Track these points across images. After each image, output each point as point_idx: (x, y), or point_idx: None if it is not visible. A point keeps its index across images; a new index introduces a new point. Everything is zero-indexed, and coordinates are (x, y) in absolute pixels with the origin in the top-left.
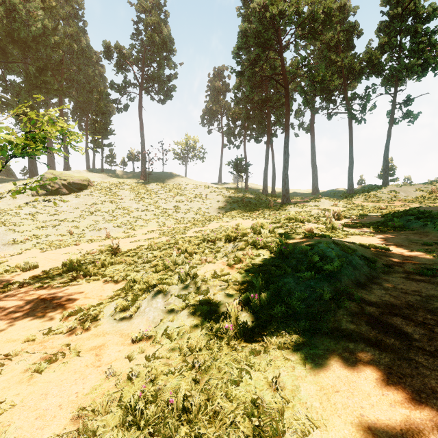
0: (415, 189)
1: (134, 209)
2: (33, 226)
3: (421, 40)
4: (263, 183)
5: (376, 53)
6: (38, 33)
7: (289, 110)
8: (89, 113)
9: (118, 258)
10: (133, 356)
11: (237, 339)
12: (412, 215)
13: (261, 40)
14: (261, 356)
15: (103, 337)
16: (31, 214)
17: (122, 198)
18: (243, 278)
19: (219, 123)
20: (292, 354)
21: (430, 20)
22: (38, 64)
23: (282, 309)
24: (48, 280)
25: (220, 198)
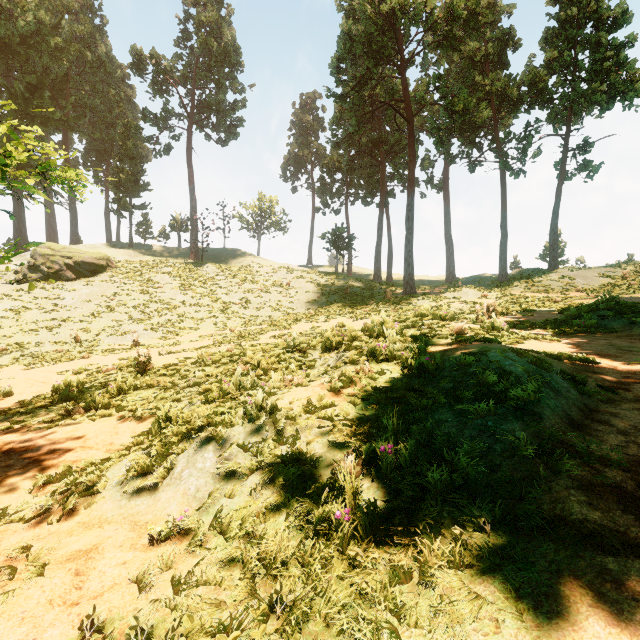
0: (597, 274)
1: (179, 303)
2: (16, 328)
3: (605, 56)
4: (375, 266)
5: (542, 73)
6: (29, 32)
7: (414, 155)
8: (110, 157)
9: (147, 378)
10: (147, 580)
11: (359, 540)
12: (608, 309)
13: (372, 47)
14: (416, 585)
15: (99, 529)
16: (13, 310)
17: (161, 287)
18: (360, 412)
19: (308, 177)
20: (484, 583)
21: (618, 27)
22: (29, 79)
23: (443, 476)
24: (24, 417)
25: (310, 287)
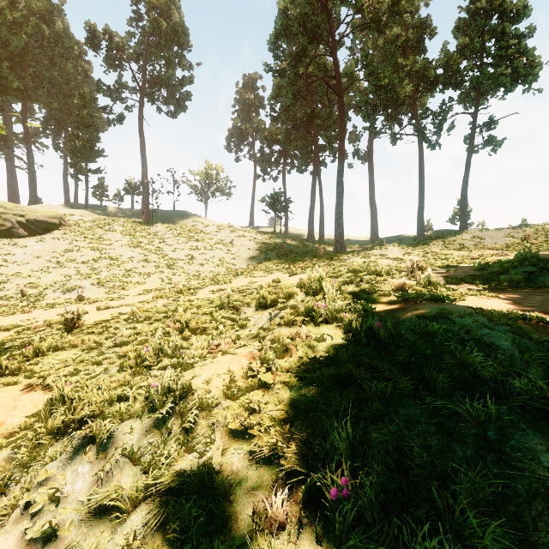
0: (503, 234)
1: (127, 259)
2: None
3: (509, 44)
4: (309, 227)
5: (455, 56)
6: None
7: (344, 126)
8: (68, 126)
9: (70, 338)
10: None
11: None
12: (532, 265)
13: (307, 26)
14: None
15: None
16: None
17: (111, 244)
18: (296, 398)
19: (250, 148)
20: None
21: (519, 20)
22: None
23: None
24: None
25: (250, 245)
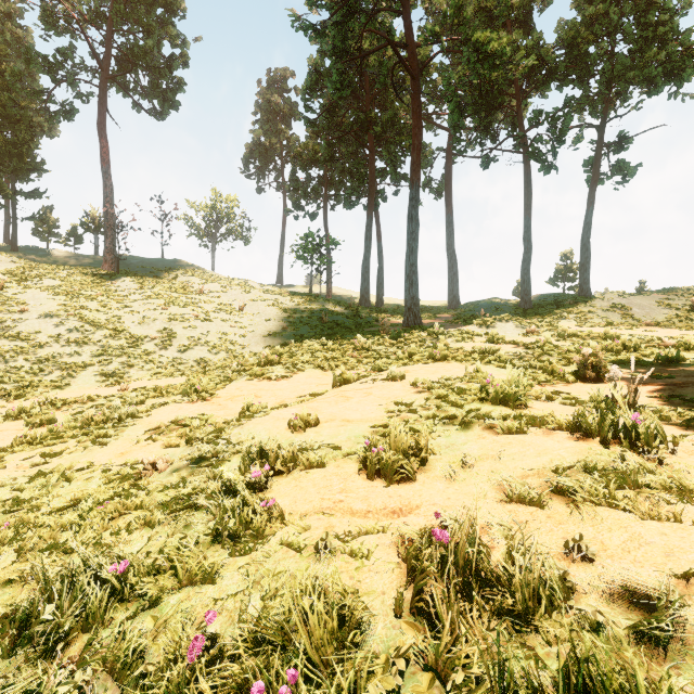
0: (654, 301)
1: (48, 337)
2: None
3: (659, 20)
4: (362, 286)
5: (584, 32)
6: None
7: (420, 127)
8: None
9: None
10: None
11: None
12: None
13: None
14: None
15: None
16: None
17: (24, 309)
18: None
19: (278, 175)
20: None
21: None
22: None
23: None
24: None
25: (272, 314)
